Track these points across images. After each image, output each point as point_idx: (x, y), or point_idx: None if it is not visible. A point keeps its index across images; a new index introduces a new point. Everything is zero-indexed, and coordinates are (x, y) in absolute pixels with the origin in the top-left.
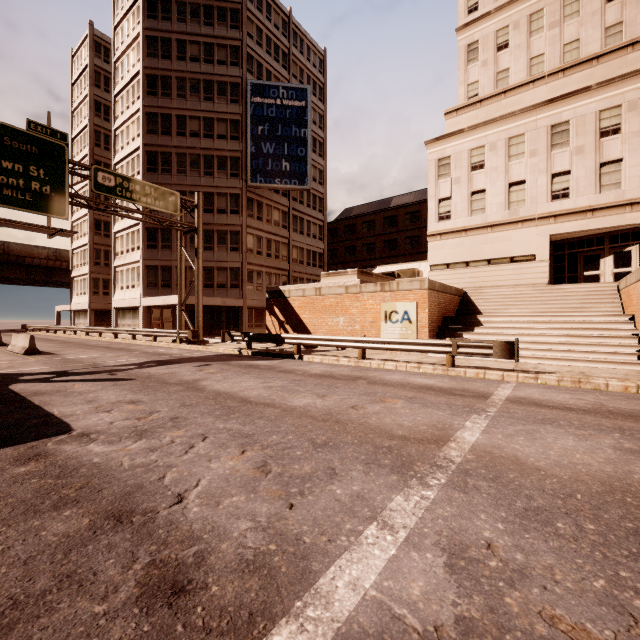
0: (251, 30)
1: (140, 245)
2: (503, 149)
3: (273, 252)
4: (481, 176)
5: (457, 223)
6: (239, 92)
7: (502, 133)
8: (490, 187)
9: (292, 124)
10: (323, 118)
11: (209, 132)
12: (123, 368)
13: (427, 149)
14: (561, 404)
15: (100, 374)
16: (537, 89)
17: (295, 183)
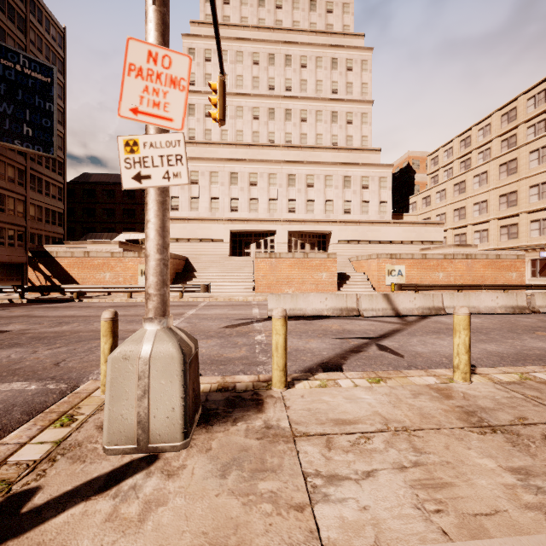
0: None
1: None
2: (208, 177)
3: (7, 207)
4: (196, 189)
5: (183, 214)
6: None
7: (208, 167)
8: (201, 197)
9: (35, 94)
10: (63, 89)
11: None
12: None
13: None
14: (221, 305)
15: None
16: (225, 149)
17: (39, 149)
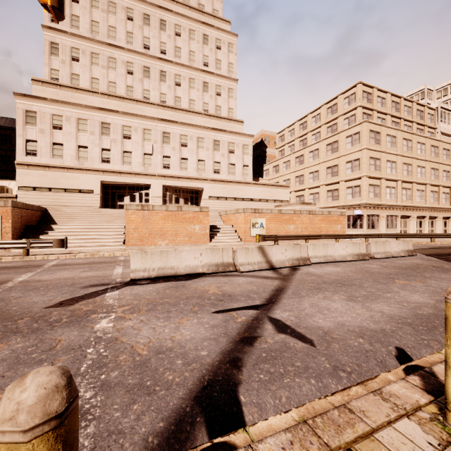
0: None
1: None
2: (75, 123)
3: None
4: (60, 134)
5: (42, 160)
6: None
7: (74, 113)
8: (66, 143)
9: None
10: None
11: None
12: None
13: (16, 98)
14: (77, 263)
15: None
16: (95, 97)
17: None
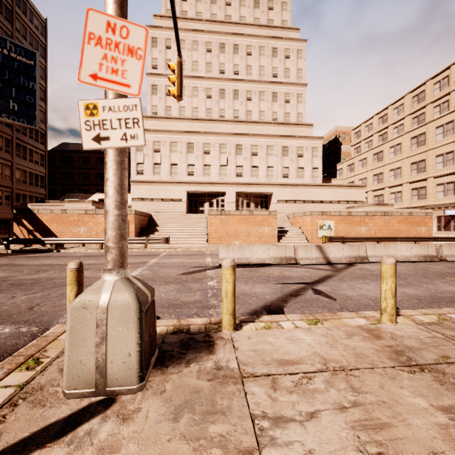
0: None
1: None
2: (168, 146)
3: None
4: (159, 156)
5: (147, 177)
6: None
7: (168, 138)
8: (163, 163)
9: (20, 75)
10: (45, 71)
11: None
12: None
13: None
14: (179, 254)
15: None
16: (183, 123)
17: (23, 122)
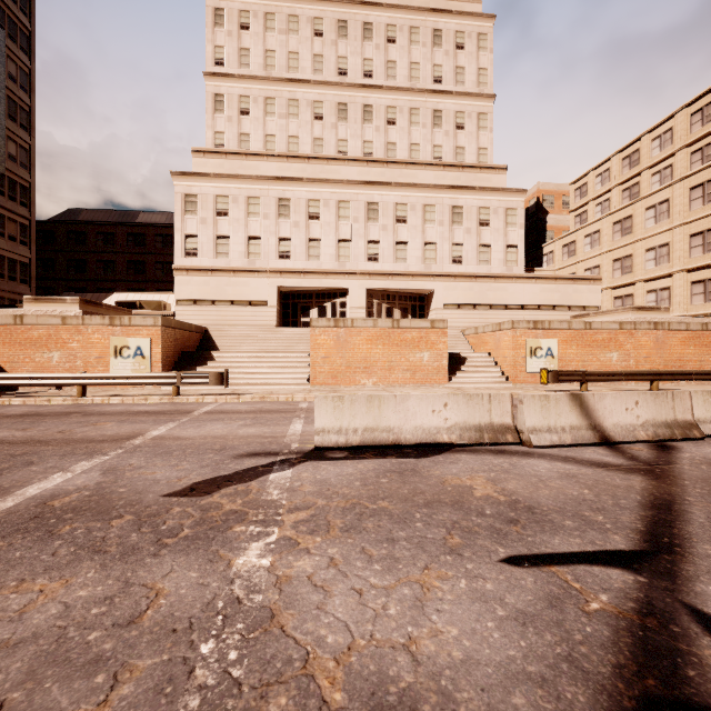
0: None
1: None
2: (244, 205)
3: None
4: (225, 223)
5: (204, 262)
6: None
7: (243, 190)
8: (233, 235)
9: None
10: (29, 78)
11: None
12: None
13: (173, 180)
14: (238, 410)
15: None
16: (270, 163)
17: None
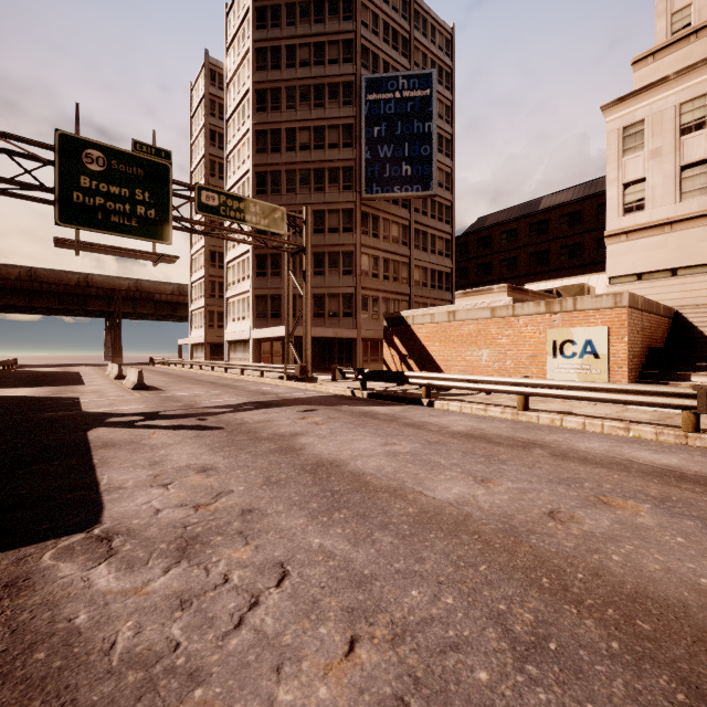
0: (366, 18)
1: (250, 273)
2: None
3: (391, 274)
4: (699, 140)
5: (655, 214)
6: (352, 92)
7: None
8: None
9: (414, 119)
10: (451, 110)
11: (320, 142)
12: (217, 411)
13: (605, 116)
14: None
15: (189, 418)
16: None
17: (417, 189)
